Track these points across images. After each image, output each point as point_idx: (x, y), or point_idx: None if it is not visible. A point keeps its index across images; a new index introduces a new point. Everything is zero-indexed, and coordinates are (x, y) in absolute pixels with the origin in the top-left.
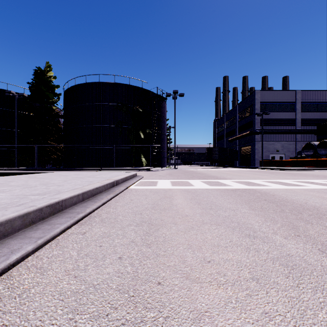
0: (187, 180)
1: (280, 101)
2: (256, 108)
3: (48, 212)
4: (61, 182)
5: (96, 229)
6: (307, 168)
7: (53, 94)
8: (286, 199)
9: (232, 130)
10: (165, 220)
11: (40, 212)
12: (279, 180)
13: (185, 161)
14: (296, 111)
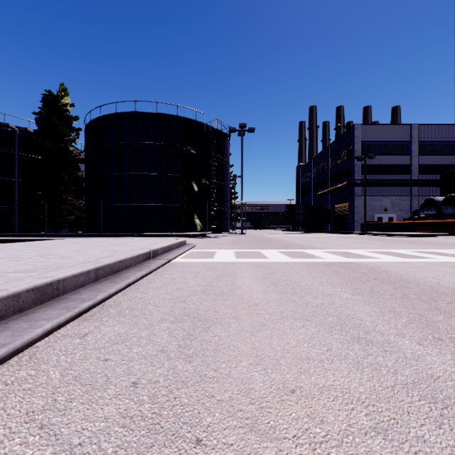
0: (258, 249)
1: (390, 140)
2: (355, 150)
3: (32, 300)
4: (70, 252)
5: (107, 327)
6: (428, 234)
7: (70, 129)
8: (407, 278)
9: (322, 180)
10: (222, 312)
11: (15, 300)
12: (391, 250)
13: (257, 224)
14: (412, 154)
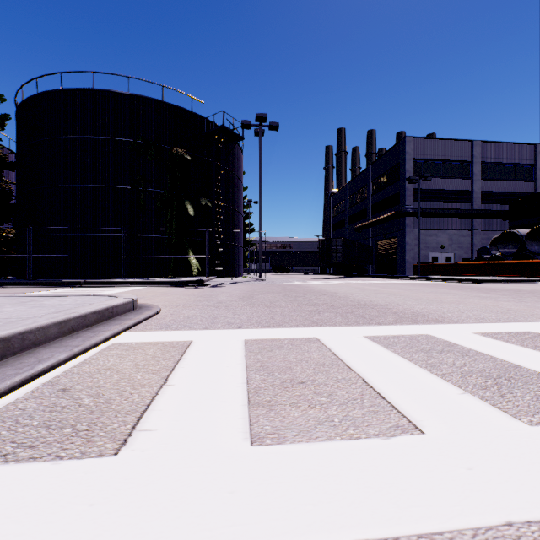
0: (310, 328)
1: (447, 158)
2: (406, 169)
3: None
4: None
5: None
6: (522, 279)
7: None
8: None
9: (360, 210)
10: None
11: None
12: None
13: (278, 265)
14: (473, 178)
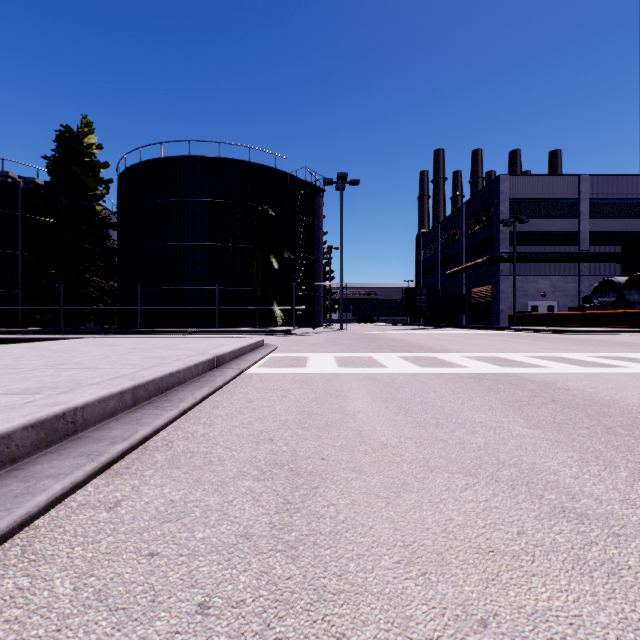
0: (369, 353)
1: (549, 197)
2: (501, 211)
3: (32, 443)
4: (95, 359)
5: (152, 489)
6: (605, 330)
7: (97, 180)
8: (600, 399)
9: (453, 253)
10: (332, 459)
11: (4, 445)
12: (560, 354)
13: (361, 315)
14: (580, 217)
